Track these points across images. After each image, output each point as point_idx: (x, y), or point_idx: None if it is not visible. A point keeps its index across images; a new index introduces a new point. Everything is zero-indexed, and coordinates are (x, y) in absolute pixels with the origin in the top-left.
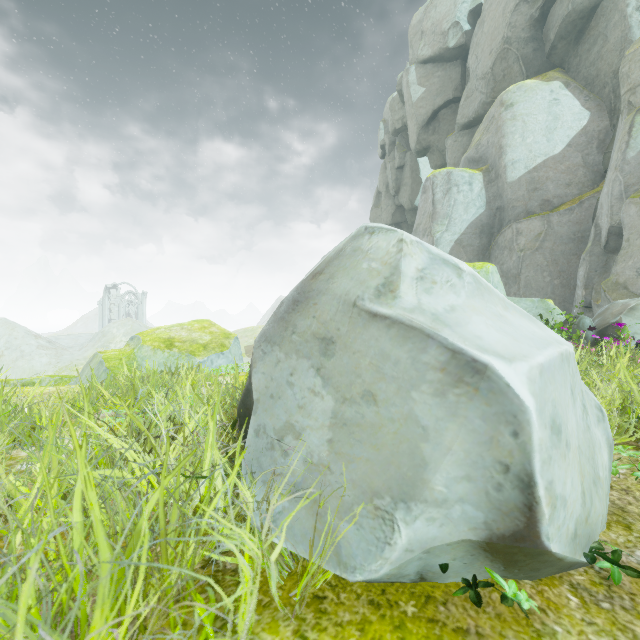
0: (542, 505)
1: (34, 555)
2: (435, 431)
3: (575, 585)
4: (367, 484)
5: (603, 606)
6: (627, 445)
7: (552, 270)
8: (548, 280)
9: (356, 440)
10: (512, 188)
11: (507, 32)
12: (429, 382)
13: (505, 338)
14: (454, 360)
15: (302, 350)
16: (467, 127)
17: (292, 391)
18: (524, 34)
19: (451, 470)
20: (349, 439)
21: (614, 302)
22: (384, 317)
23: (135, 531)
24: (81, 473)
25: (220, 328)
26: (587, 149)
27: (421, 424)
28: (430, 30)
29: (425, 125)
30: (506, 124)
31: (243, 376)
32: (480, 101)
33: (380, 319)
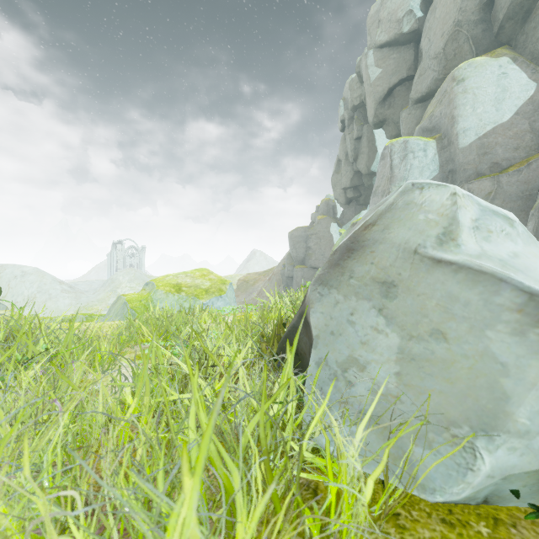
0: None
1: (161, 466)
2: (516, 367)
3: None
4: (442, 414)
5: None
6: None
7: None
8: None
9: (426, 374)
10: (463, 153)
11: (458, 16)
12: (505, 322)
13: None
14: (532, 302)
15: (361, 293)
16: (420, 101)
17: (353, 329)
18: (474, 17)
19: (535, 404)
20: (418, 373)
21: None
22: (450, 263)
23: (239, 448)
24: (194, 397)
25: (217, 276)
26: (534, 116)
27: (499, 361)
28: (386, 19)
29: (382, 101)
30: (458, 97)
31: (242, 316)
32: (432, 78)
33: (445, 265)
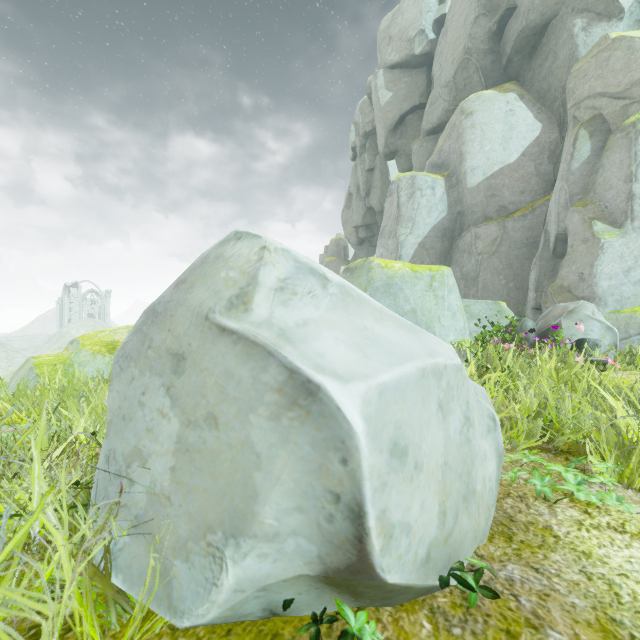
0: (372, 536)
1: None
2: (267, 459)
3: (435, 609)
4: (202, 517)
5: (454, 632)
6: (539, 448)
7: (507, 273)
8: (504, 283)
9: (196, 468)
10: (471, 194)
11: (468, 43)
12: (266, 404)
13: (353, 355)
14: (291, 380)
15: (155, 366)
16: (432, 133)
17: (142, 412)
18: (483, 46)
19: (281, 501)
20: (190, 467)
21: (556, 305)
22: (231, 332)
23: None
24: None
25: None
26: (539, 159)
27: (256, 451)
28: (397, 36)
29: (393, 129)
30: (466, 132)
31: None
32: (443, 108)
33: (228, 334)
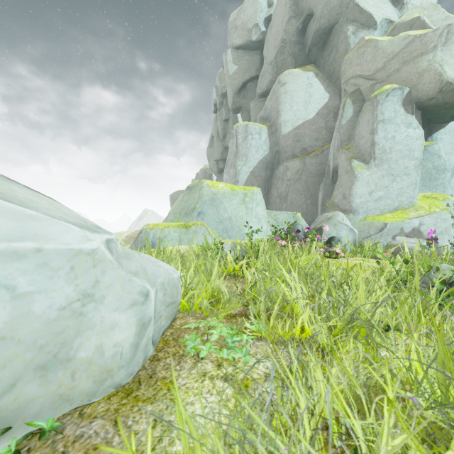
0: None
1: None
2: None
3: None
4: None
5: None
6: (242, 314)
7: (306, 194)
8: (304, 200)
9: None
10: (284, 139)
11: (284, 35)
12: None
13: None
14: None
15: None
16: (263, 96)
17: None
18: (293, 38)
19: None
20: None
21: (323, 214)
22: None
23: None
24: None
25: None
26: (327, 117)
27: None
28: (240, 26)
29: (238, 92)
30: (281, 96)
31: None
32: (269, 79)
33: None
